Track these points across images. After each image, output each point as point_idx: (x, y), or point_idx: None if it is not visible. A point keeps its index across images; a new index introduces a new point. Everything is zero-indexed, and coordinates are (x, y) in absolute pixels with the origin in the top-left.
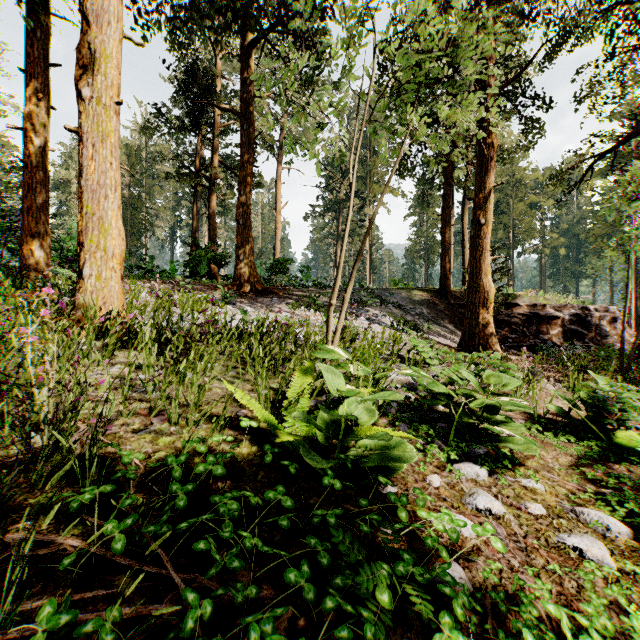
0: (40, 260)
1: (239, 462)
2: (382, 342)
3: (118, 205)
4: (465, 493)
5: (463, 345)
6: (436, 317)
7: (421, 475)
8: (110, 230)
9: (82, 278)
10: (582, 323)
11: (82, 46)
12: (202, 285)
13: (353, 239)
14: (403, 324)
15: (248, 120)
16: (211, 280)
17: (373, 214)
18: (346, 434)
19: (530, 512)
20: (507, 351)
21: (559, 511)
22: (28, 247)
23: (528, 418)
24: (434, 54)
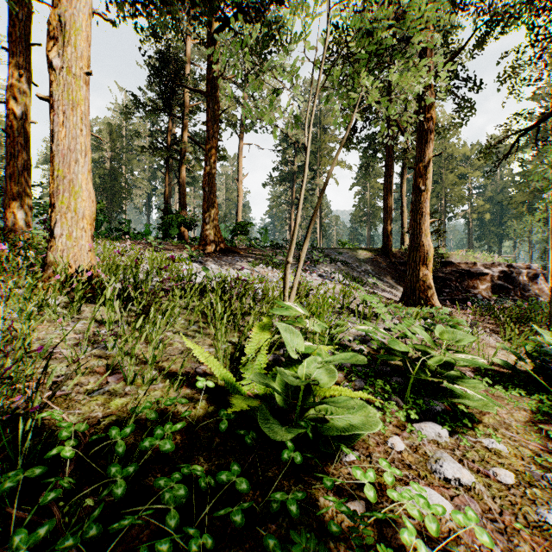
0: (22, 222)
1: (194, 426)
2: (333, 296)
3: (88, 169)
4: (429, 458)
5: (405, 299)
6: (379, 273)
7: (382, 437)
8: (80, 192)
9: (53, 237)
10: (508, 279)
11: (53, 19)
12: (172, 245)
13: (305, 206)
14: (351, 280)
15: (213, 99)
16: (181, 241)
17: (328, 176)
18: (305, 394)
19: (499, 480)
20: (442, 304)
21: (529, 478)
22: (11, 210)
23: (475, 370)
24: (386, 23)
